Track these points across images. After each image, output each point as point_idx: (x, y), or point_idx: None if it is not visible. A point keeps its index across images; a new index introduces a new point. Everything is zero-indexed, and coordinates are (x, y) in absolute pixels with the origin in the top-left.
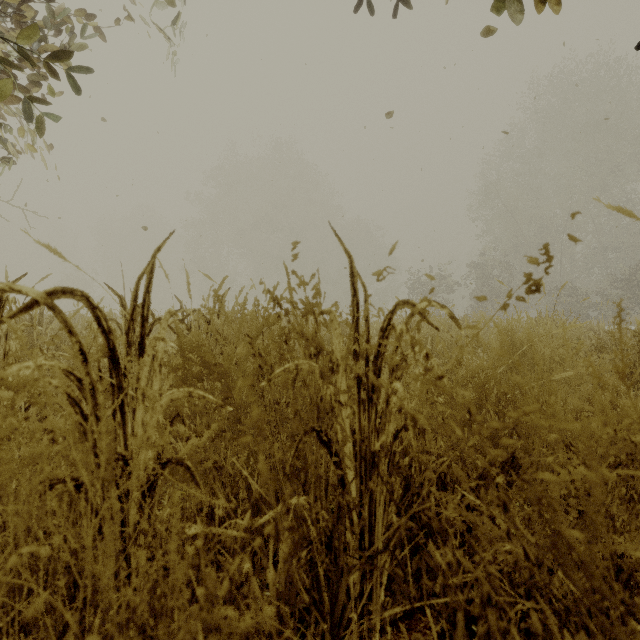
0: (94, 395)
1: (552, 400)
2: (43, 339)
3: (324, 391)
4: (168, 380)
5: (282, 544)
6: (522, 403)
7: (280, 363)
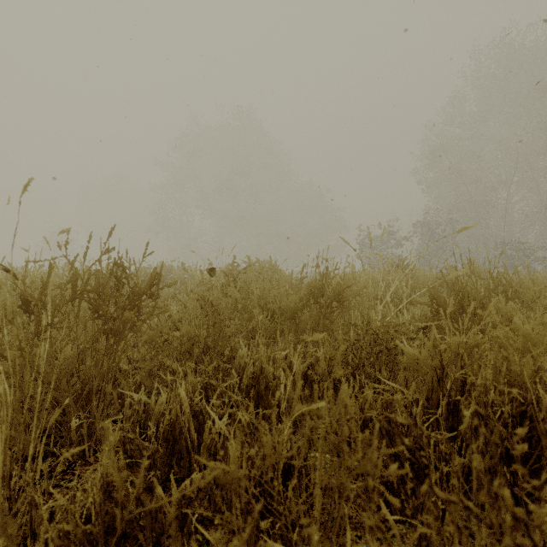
0: None
1: None
2: None
3: None
4: None
5: None
6: None
7: None
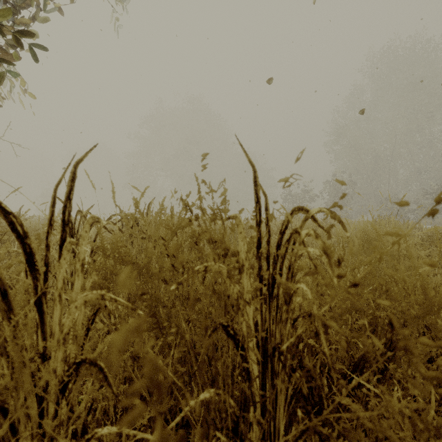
0: (7, 299)
1: (432, 295)
2: (5, 237)
3: (231, 289)
4: (91, 277)
5: (192, 425)
6: (397, 294)
7: (187, 279)
